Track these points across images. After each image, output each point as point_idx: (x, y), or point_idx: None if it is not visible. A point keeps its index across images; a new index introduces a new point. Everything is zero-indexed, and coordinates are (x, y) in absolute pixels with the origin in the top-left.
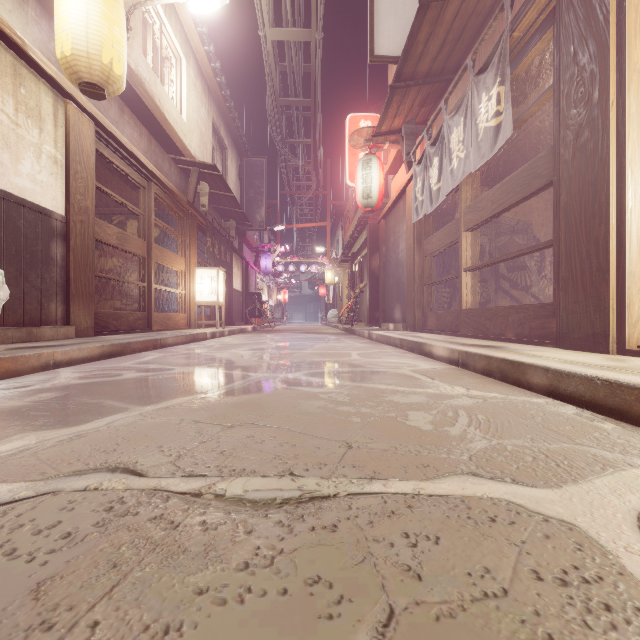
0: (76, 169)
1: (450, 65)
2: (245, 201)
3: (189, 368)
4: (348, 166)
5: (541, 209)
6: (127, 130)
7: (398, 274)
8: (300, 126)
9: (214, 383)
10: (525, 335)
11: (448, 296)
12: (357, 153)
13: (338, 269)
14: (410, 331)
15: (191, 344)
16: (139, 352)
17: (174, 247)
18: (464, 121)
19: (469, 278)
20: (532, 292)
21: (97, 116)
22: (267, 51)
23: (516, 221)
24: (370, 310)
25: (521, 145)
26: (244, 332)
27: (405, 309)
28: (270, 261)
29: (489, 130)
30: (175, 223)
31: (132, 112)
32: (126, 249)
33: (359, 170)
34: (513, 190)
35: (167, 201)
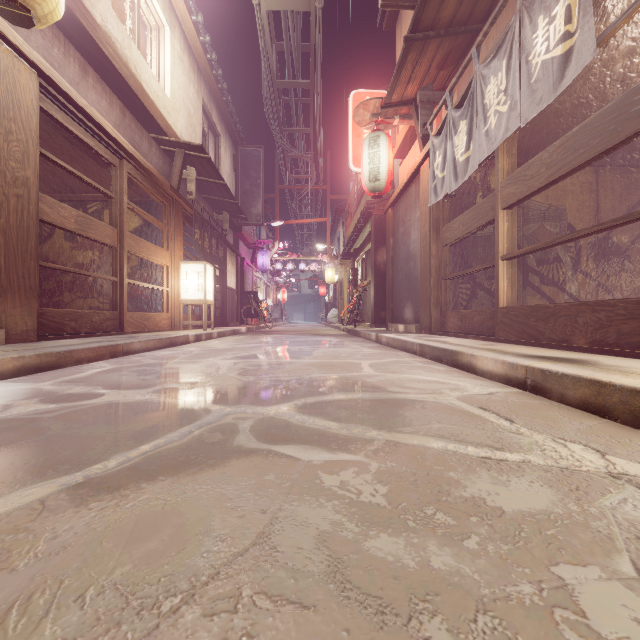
0: (9, 128)
1: (479, 10)
2: (240, 193)
3: (126, 393)
4: (351, 148)
5: (577, 192)
6: (92, 96)
7: (409, 268)
8: (299, 113)
9: (136, 433)
10: (609, 342)
11: (469, 293)
12: (362, 134)
13: (339, 267)
14: (425, 333)
15: (166, 349)
16: (87, 362)
17: (156, 238)
18: (507, 63)
19: (508, 268)
20: (566, 288)
21: (41, 65)
22: (262, 23)
23: (548, 206)
24: (375, 309)
25: (563, 110)
26: (237, 333)
27: (418, 308)
28: (267, 258)
29: (551, 63)
30: (157, 211)
31: (101, 78)
32: (89, 236)
33: (365, 149)
34: (586, 143)
35: (145, 184)
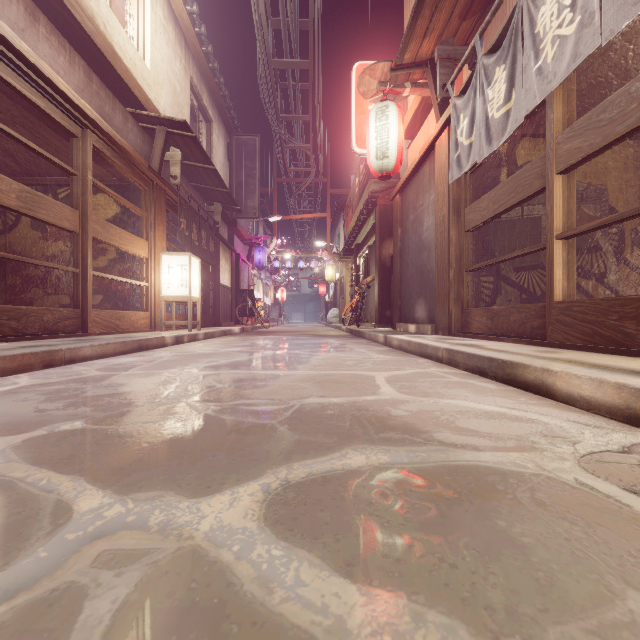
0: None
1: None
2: (235, 185)
3: None
4: (355, 127)
5: (620, 169)
6: (44, 48)
7: (421, 260)
8: (297, 99)
9: None
10: None
11: (494, 287)
12: (366, 111)
13: (340, 264)
14: (443, 335)
15: (130, 355)
16: (2, 376)
17: (134, 227)
18: None
19: (564, 251)
20: (608, 282)
21: None
22: None
23: (586, 185)
24: (380, 308)
25: (619, 59)
26: (229, 334)
27: (433, 305)
28: (264, 254)
29: None
30: (136, 197)
31: (61, 34)
32: (38, 217)
33: (371, 121)
34: None
35: (116, 161)
